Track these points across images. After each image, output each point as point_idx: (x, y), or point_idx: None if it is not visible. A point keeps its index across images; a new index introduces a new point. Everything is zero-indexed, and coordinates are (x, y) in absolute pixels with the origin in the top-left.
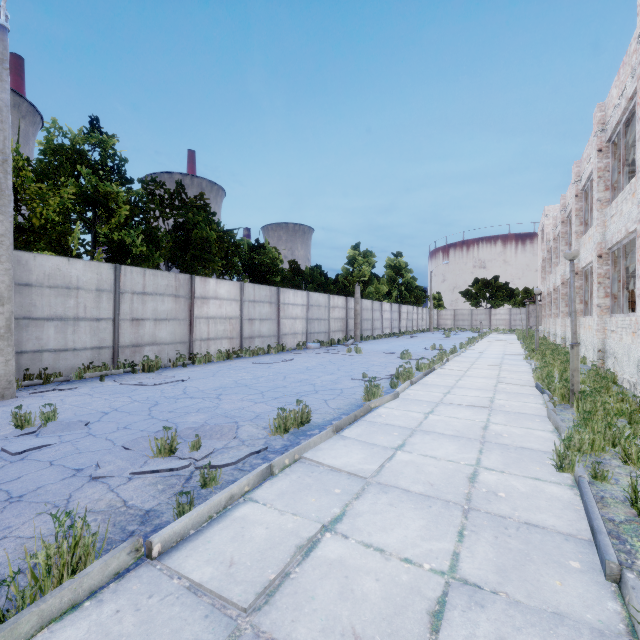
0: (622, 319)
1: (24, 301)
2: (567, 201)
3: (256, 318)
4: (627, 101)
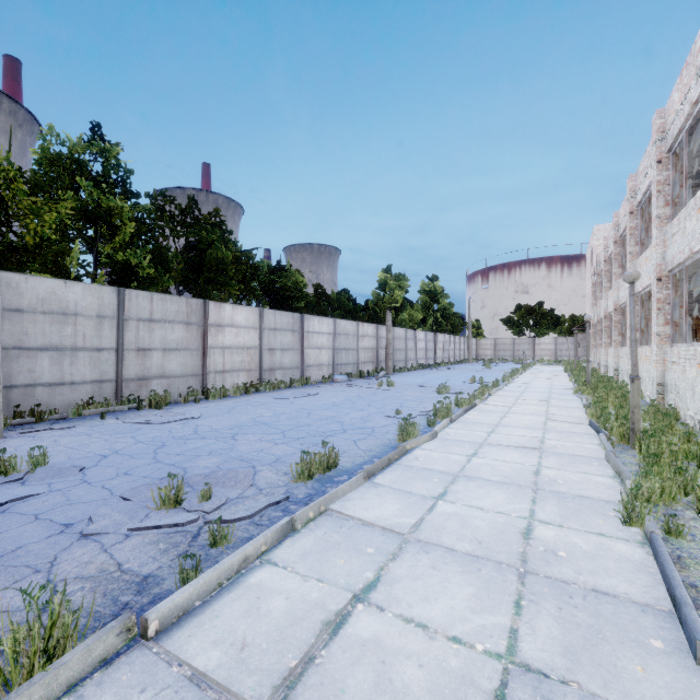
0: (685, 349)
1: (14, 329)
2: (620, 219)
3: (277, 348)
4: (691, 106)
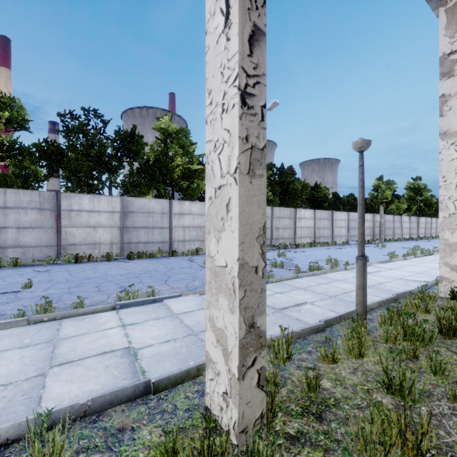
0: None
1: None
2: None
3: (321, 227)
4: None
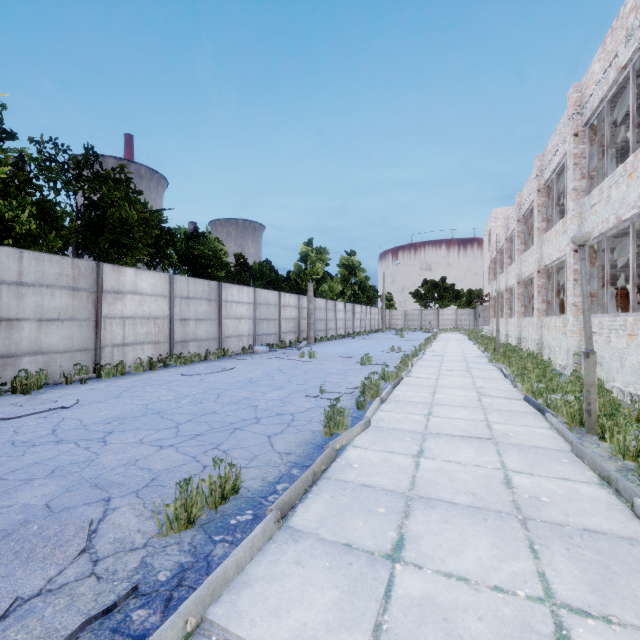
0: (610, 319)
1: None
2: (523, 199)
3: (191, 318)
4: (619, 71)
